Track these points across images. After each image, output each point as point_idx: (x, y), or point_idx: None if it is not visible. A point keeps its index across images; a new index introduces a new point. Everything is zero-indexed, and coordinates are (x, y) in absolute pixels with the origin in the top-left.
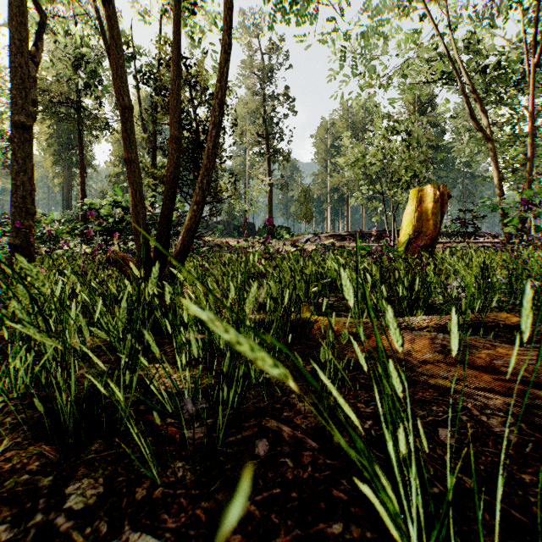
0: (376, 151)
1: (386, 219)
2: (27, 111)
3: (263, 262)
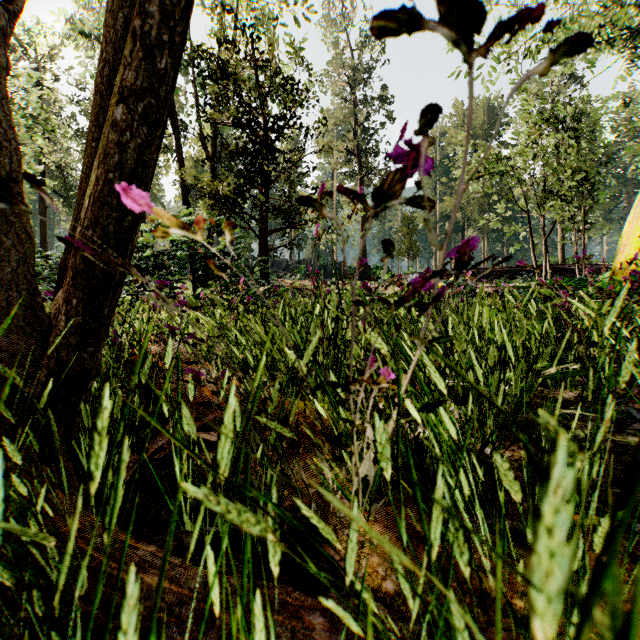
0: (521, 147)
1: (533, 248)
2: None
3: None
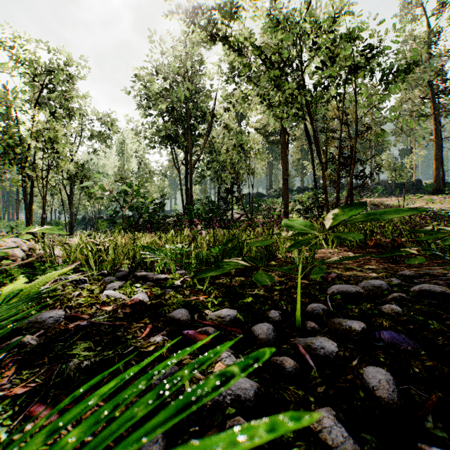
0: None
1: None
2: (287, 174)
3: (369, 224)
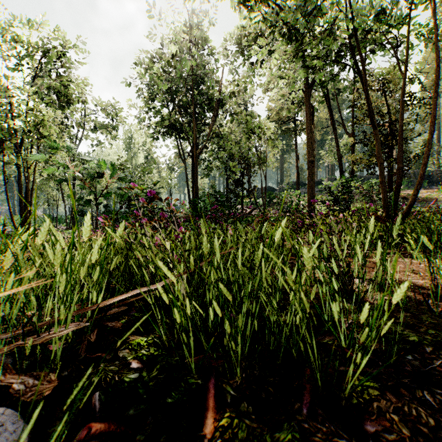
0: None
1: None
2: (313, 155)
3: None
